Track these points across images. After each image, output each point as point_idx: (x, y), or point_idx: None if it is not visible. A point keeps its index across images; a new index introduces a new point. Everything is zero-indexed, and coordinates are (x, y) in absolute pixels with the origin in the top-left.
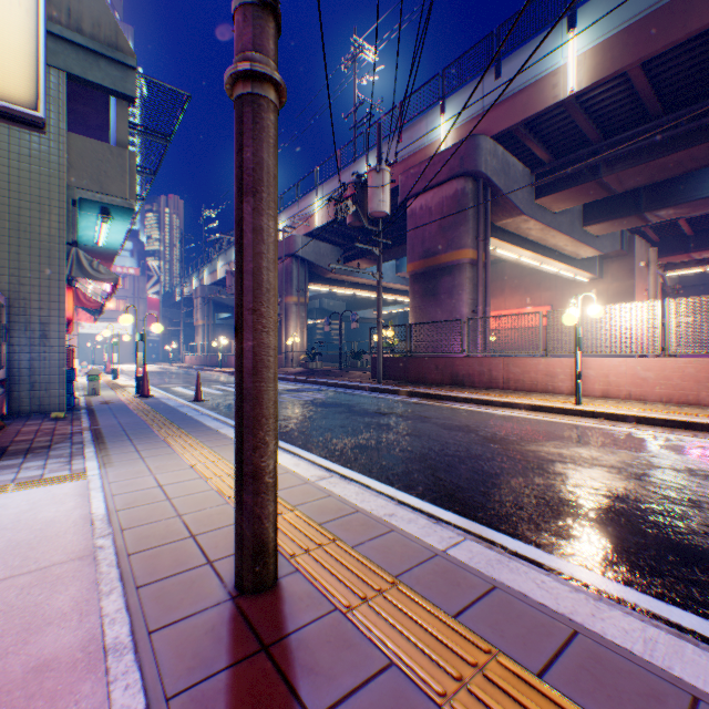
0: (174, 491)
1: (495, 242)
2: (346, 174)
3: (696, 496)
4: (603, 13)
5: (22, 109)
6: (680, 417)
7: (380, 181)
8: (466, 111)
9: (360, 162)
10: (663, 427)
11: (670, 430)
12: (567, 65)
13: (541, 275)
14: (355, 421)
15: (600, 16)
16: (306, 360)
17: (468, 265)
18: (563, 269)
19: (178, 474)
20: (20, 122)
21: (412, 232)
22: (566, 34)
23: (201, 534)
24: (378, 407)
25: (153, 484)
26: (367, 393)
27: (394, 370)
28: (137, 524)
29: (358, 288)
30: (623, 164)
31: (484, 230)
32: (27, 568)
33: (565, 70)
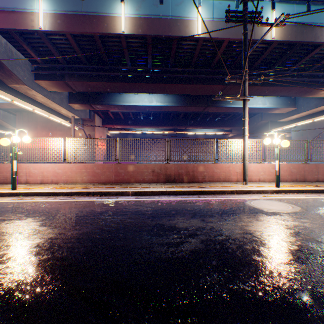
0: None
1: (11, 96)
2: None
3: None
4: (56, 0)
5: None
6: (57, 190)
7: None
8: None
9: None
10: (48, 196)
11: (49, 197)
12: (39, 14)
13: (58, 123)
14: None
15: (55, 0)
16: None
17: None
18: (64, 121)
19: None
20: None
21: None
22: None
23: None
24: None
25: None
26: None
27: None
28: None
29: None
30: (75, 78)
31: None
32: None
33: (39, 16)
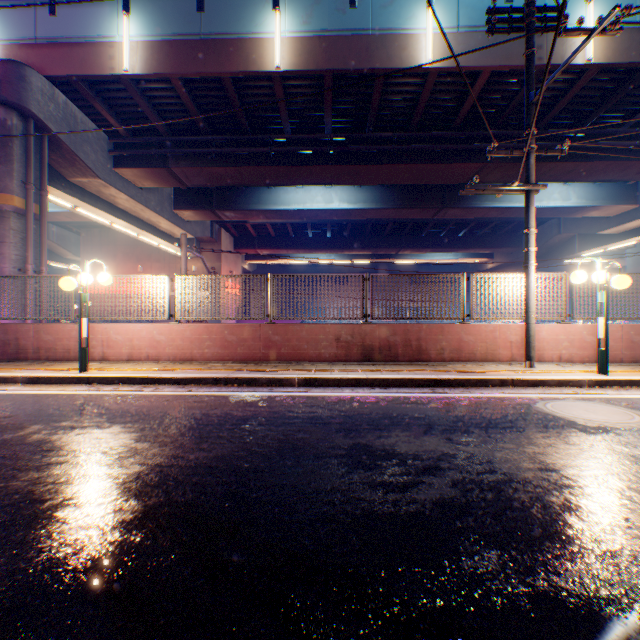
0: None
1: (74, 199)
2: None
3: (6, 473)
4: (153, 16)
5: None
6: (159, 373)
7: None
8: (16, 31)
9: None
10: (143, 384)
11: (146, 386)
12: (124, 45)
13: (153, 247)
14: None
15: (151, 17)
16: None
17: (14, 214)
18: (165, 244)
19: None
20: None
21: None
22: (123, 15)
23: None
24: None
25: None
26: None
27: None
28: None
29: None
30: (187, 162)
31: (42, 180)
32: None
33: (123, 48)
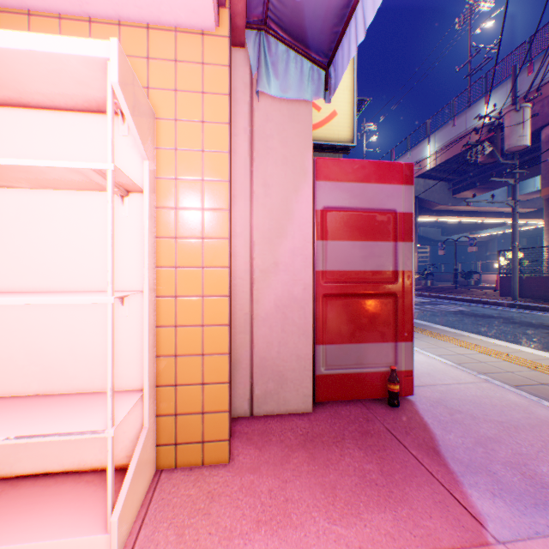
0: (476, 358)
1: None
2: (460, 118)
3: None
4: None
5: (347, 144)
6: None
7: (519, 118)
8: None
9: (477, 104)
10: None
11: None
12: None
13: None
14: (531, 330)
15: None
16: (415, 279)
17: None
18: None
19: (459, 349)
20: (339, 151)
21: (548, 157)
22: None
23: (547, 384)
24: (538, 321)
25: (453, 353)
26: (507, 309)
27: (530, 289)
28: (487, 372)
29: (463, 215)
30: None
31: None
32: (461, 381)
33: None
